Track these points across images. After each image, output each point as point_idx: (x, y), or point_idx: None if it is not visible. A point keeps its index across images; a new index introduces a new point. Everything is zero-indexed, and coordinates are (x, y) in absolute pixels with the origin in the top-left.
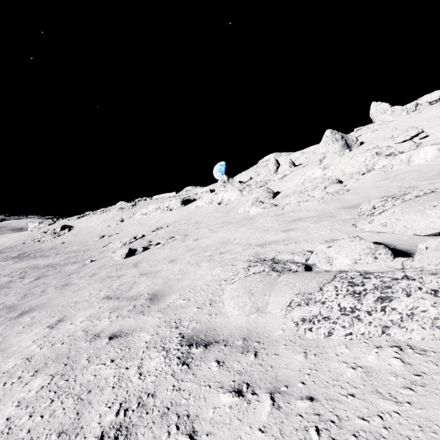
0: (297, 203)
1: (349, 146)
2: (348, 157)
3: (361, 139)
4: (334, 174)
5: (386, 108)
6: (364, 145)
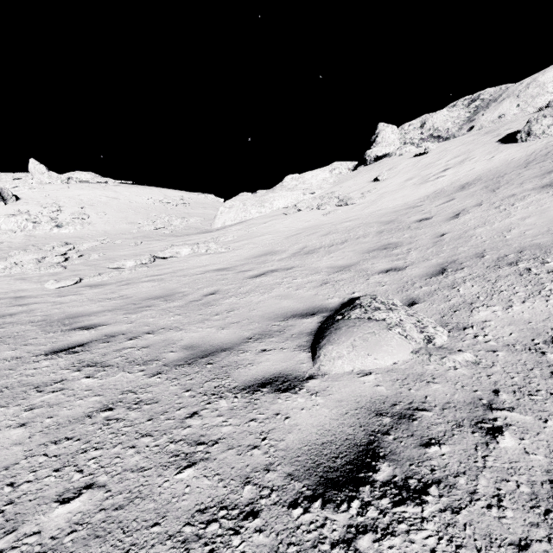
0: None
1: (5, 199)
2: (4, 217)
3: (18, 192)
4: None
5: (45, 170)
6: (21, 202)
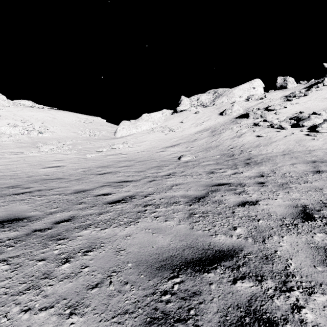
0: (2, 142)
1: None
2: (12, 127)
3: None
4: (5, 132)
5: (5, 99)
6: (3, 118)
